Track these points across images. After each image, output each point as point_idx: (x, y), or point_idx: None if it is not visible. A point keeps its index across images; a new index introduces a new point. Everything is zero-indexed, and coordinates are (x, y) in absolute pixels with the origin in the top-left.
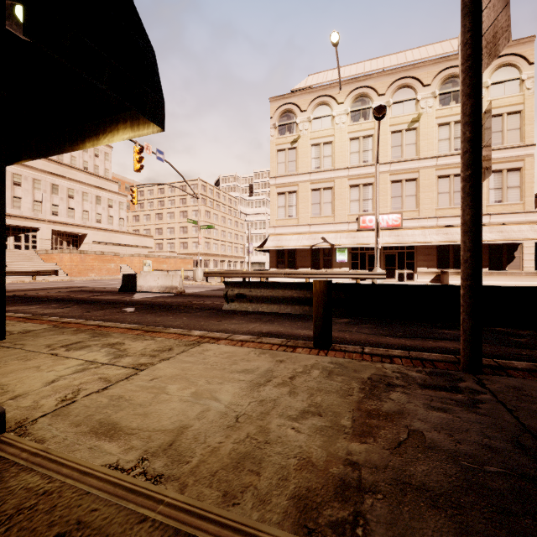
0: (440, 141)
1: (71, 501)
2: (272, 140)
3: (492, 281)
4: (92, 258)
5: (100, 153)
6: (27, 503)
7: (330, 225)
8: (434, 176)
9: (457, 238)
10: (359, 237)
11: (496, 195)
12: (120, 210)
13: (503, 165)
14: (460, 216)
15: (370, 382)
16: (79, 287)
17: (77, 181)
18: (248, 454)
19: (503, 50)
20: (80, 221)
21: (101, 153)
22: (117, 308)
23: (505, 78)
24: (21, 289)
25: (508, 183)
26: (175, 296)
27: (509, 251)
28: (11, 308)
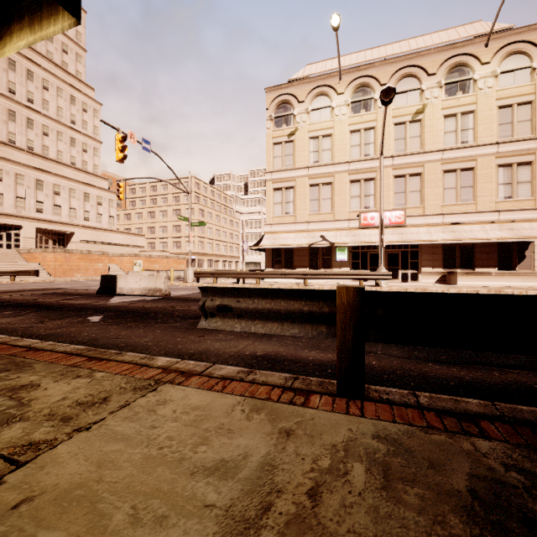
0: (446, 133)
1: None
2: (268, 133)
3: (503, 282)
4: (78, 257)
5: (88, 148)
6: None
7: (329, 222)
8: (439, 171)
9: (465, 236)
10: (360, 235)
11: (505, 190)
12: (110, 207)
13: (513, 159)
14: (467, 212)
15: (482, 508)
16: (56, 289)
17: (64, 177)
18: None
19: (513, 37)
20: (67, 219)
21: (90, 149)
22: (80, 316)
23: (515, 66)
24: None
25: (518, 178)
26: (158, 300)
27: (520, 250)
28: None
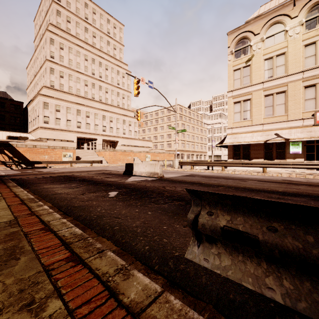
0: None
1: None
2: (229, 64)
3: None
4: (119, 153)
5: (125, 96)
6: None
7: (283, 123)
8: None
9: None
10: (316, 130)
11: None
12: (135, 126)
13: None
14: None
15: None
16: (106, 170)
17: (114, 113)
18: None
19: None
20: (115, 134)
21: (126, 96)
22: (105, 191)
23: None
24: (78, 170)
25: None
26: (155, 180)
27: None
28: (48, 186)
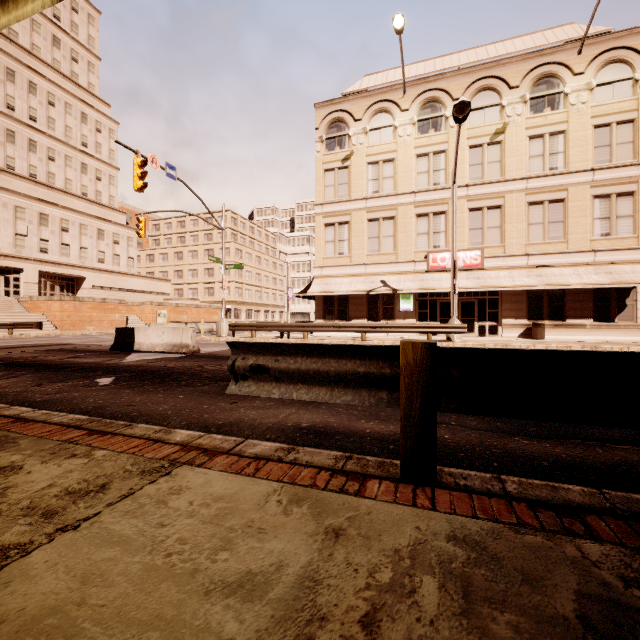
0: (532, 158)
1: None
2: (318, 157)
3: (600, 336)
4: (90, 306)
5: (103, 175)
6: None
7: (391, 264)
8: (523, 203)
9: (554, 281)
10: (429, 279)
11: (602, 226)
12: (129, 247)
13: (612, 189)
14: (556, 253)
15: None
16: (62, 344)
17: (73, 210)
18: None
19: (612, 43)
20: (77, 261)
21: (105, 176)
22: (87, 378)
23: (614, 78)
24: None
25: (617, 211)
26: (184, 358)
27: (619, 297)
28: None
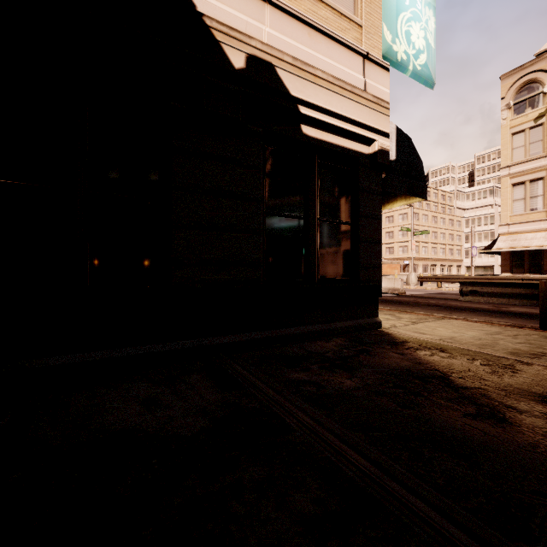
0: None
1: (423, 340)
2: (503, 124)
3: None
4: None
5: None
6: (410, 339)
7: None
8: None
9: None
10: None
11: None
12: None
13: None
14: None
15: None
16: None
17: None
18: (487, 345)
19: None
20: None
21: None
22: None
23: None
24: None
25: None
26: (399, 296)
27: None
28: None
